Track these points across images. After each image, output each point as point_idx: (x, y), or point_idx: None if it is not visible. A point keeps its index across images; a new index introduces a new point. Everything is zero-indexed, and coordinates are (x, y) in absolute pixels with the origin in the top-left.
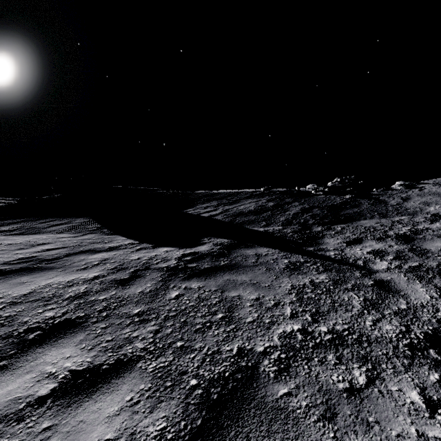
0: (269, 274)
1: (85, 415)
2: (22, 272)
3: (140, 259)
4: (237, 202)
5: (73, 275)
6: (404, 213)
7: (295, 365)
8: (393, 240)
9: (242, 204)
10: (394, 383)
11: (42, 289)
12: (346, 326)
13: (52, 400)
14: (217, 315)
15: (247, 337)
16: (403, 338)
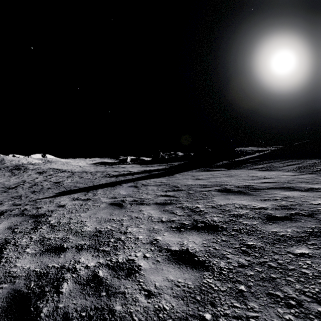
0: None
1: (166, 268)
2: (236, 193)
3: (318, 205)
4: None
5: (252, 202)
6: None
7: None
8: None
9: None
10: None
11: (229, 205)
12: None
13: (170, 253)
14: (319, 306)
15: None
16: None
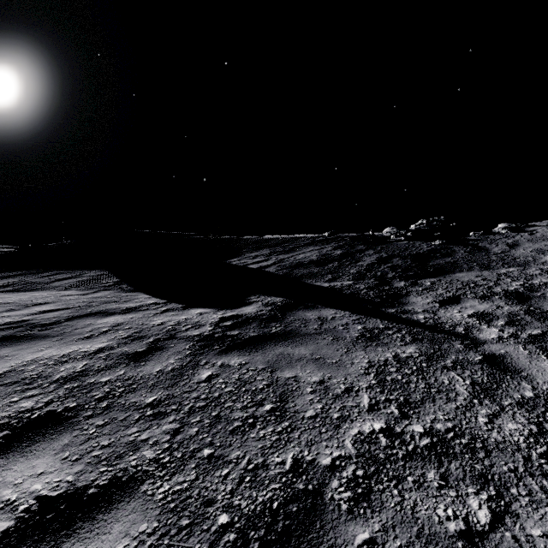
0: (337, 346)
1: None
2: (4, 342)
3: (164, 324)
4: (295, 251)
5: (71, 347)
6: (513, 264)
7: (380, 489)
8: (502, 299)
9: (302, 252)
10: (534, 522)
11: (25, 367)
12: (450, 424)
13: None
14: (264, 407)
15: (307, 441)
16: (536, 444)
